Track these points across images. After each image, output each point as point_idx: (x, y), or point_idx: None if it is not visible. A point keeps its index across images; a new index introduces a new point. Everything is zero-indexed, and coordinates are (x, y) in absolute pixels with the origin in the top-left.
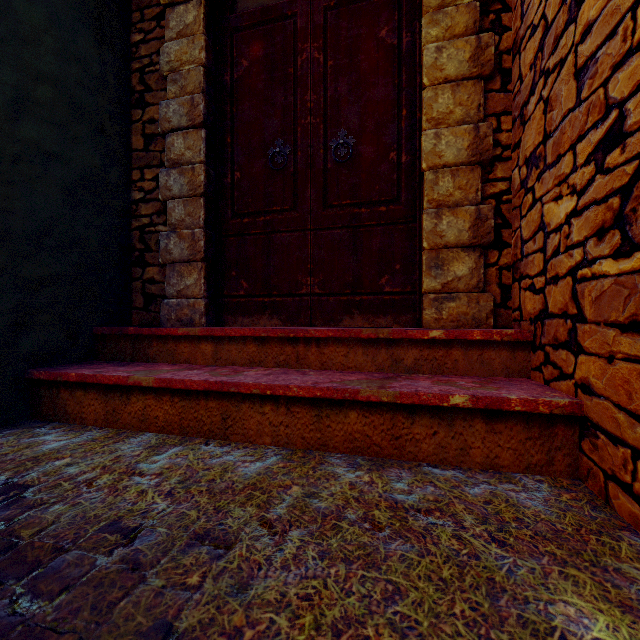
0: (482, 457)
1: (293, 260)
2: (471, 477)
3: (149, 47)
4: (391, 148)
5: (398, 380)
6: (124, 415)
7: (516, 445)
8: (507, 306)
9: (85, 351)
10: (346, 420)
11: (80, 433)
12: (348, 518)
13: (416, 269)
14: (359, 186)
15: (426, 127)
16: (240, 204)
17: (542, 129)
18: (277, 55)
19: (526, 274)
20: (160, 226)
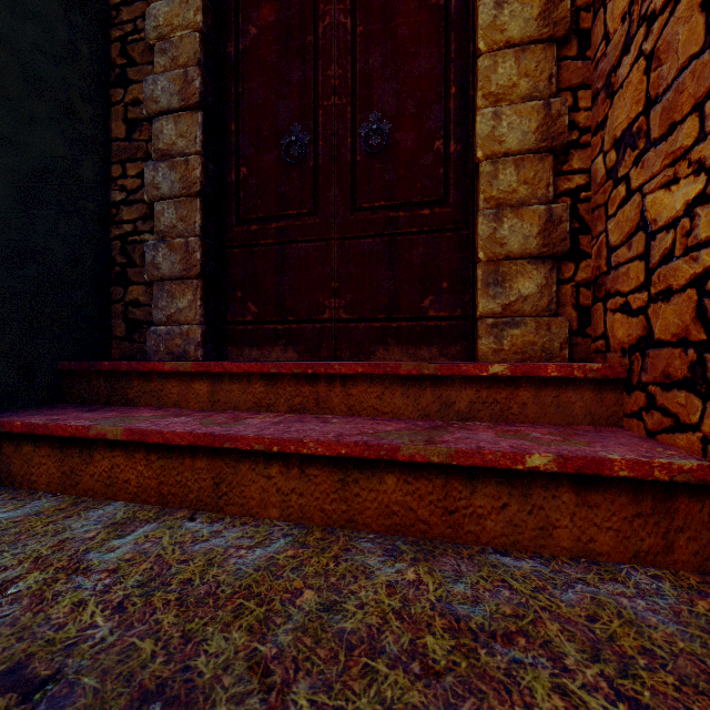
0: (571, 540)
1: (313, 277)
2: (558, 571)
3: (133, 10)
4: (436, 135)
5: (450, 431)
6: (85, 478)
7: (619, 524)
8: (586, 334)
9: (46, 392)
10: (381, 487)
11: (23, 503)
12: (386, 652)
13: (468, 288)
14: (396, 183)
15: (482, 105)
16: (247, 207)
17: (643, 95)
18: (293, 20)
19: (615, 291)
20: (146, 234)
